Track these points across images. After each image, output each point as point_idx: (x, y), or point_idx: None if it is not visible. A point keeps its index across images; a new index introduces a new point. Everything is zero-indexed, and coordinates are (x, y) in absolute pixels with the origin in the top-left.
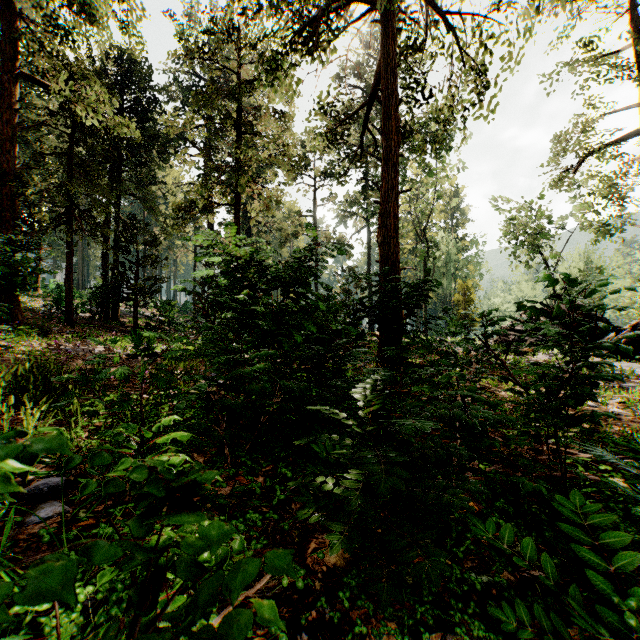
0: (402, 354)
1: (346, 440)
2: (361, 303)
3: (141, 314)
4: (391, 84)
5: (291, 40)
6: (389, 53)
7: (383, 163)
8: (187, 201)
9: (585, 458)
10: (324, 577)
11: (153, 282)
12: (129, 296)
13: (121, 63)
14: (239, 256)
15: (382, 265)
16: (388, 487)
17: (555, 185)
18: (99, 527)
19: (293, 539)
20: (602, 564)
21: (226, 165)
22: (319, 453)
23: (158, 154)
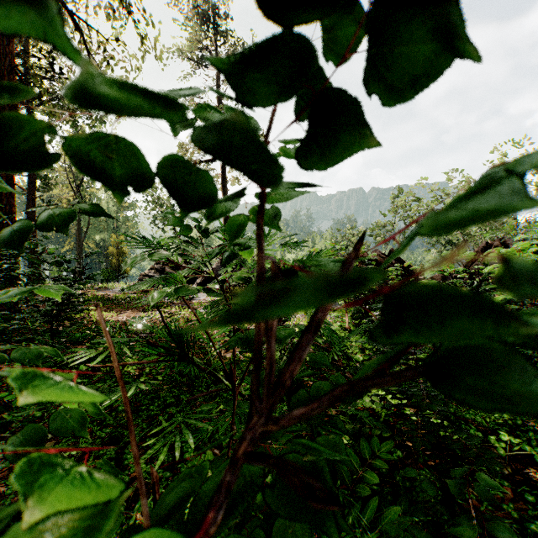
0: None
1: None
2: None
3: None
4: (5, 46)
5: None
6: None
7: None
8: None
9: None
10: None
11: None
12: None
13: None
14: None
15: None
16: None
17: None
18: None
19: None
20: None
21: None
22: None
23: None
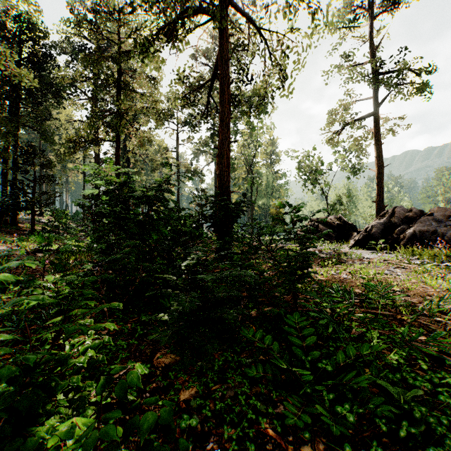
0: (225, 246)
1: (175, 291)
2: (202, 214)
3: (37, 221)
4: (225, 71)
5: (156, 33)
6: (224, 50)
7: (220, 122)
8: (77, 134)
9: (317, 300)
10: (163, 369)
11: (48, 195)
12: (27, 206)
13: (20, 22)
14: (116, 182)
15: (219, 189)
16: (188, 307)
17: (328, 142)
18: (16, 355)
19: (147, 354)
20: (300, 343)
21: (109, 112)
22: (164, 304)
23: (53, 97)
